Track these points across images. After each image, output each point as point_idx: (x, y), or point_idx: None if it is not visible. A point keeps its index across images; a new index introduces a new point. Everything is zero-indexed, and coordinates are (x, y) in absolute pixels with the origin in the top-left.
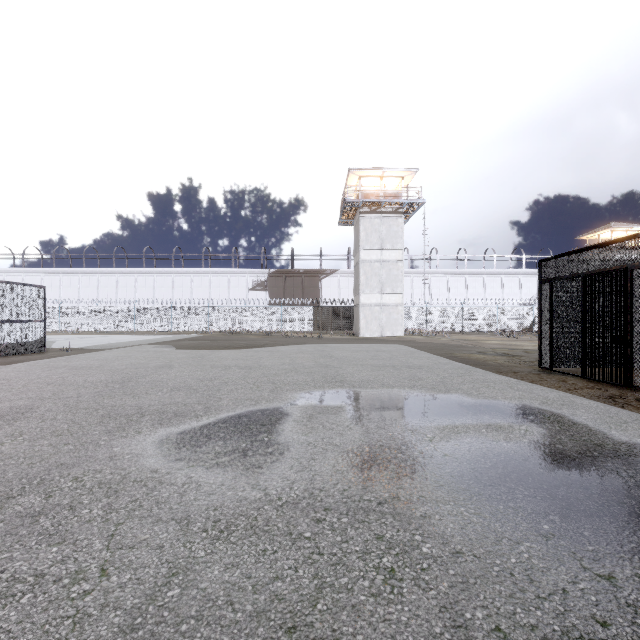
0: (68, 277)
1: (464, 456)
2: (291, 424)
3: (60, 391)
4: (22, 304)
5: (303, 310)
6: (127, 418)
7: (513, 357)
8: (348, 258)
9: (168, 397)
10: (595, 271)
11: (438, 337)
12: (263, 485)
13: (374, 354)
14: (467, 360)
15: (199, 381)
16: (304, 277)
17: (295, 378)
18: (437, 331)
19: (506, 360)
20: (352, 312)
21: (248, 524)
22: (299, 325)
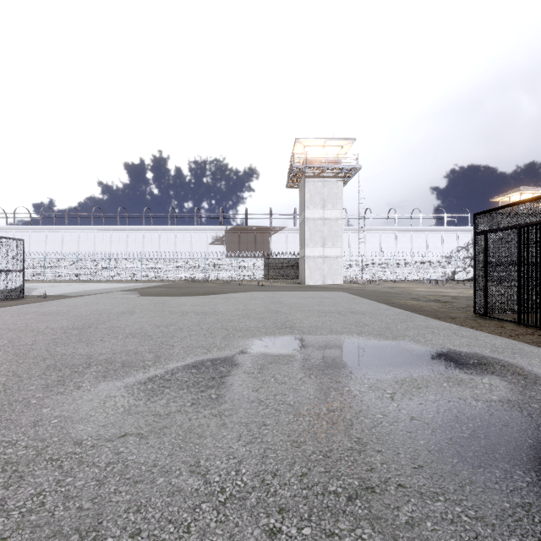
0: (53, 233)
1: (435, 420)
2: (241, 376)
3: (17, 338)
4: (1, 255)
5: (255, 261)
6: (72, 369)
7: (445, 303)
8: (294, 217)
9: (121, 344)
10: (532, 222)
11: (373, 285)
12: (204, 466)
13: (319, 300)
14: (404, 306)
15: (155, 327)
16: (256, 233)
17: (247, 324)
18: (371, 280)
19: (440, 306)
20: (298, 263)
21: (176, 540)
22: (252, 274)
